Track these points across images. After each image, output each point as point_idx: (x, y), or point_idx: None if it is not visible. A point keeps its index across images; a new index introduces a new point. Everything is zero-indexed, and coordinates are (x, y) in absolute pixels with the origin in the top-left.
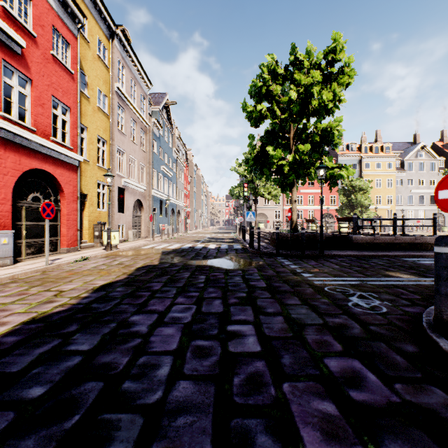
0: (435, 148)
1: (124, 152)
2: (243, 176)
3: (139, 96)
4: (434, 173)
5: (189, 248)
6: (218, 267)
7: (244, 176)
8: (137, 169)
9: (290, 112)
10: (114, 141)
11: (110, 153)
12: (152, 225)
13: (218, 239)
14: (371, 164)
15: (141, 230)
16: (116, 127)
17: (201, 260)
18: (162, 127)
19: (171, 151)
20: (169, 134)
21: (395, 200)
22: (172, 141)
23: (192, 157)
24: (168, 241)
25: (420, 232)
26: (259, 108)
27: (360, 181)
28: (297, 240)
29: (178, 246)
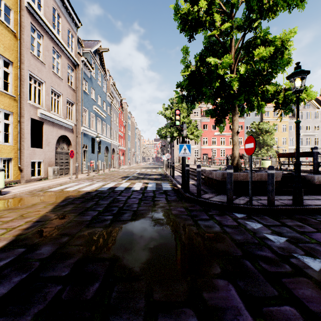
0: (317, 101)
1: (43, 82)
2: (169, 118)
3: (65, 31)
4: (317, 121)
5: (108, 189)
6: (127, 278)
7: (170, 119)
8: (62, 103)
9: (233, 20)
10: (24, 65)
11: (17, 78)
12: (81, 161)
13: (146, 175)
14: (270, 112)
15: (69, 166)
16: (28, 50)
17: (105, 229)
18: (93, 69)
19: (104, 95)
20: (102, 79)
21: (288, 141)
22: (106, 87)
23: (127, 107)
24: (93, 178)
25: (308, 166)
26: (196, 10)
27: (266, 124)
28: (245, 181)
29: (96, 187)
